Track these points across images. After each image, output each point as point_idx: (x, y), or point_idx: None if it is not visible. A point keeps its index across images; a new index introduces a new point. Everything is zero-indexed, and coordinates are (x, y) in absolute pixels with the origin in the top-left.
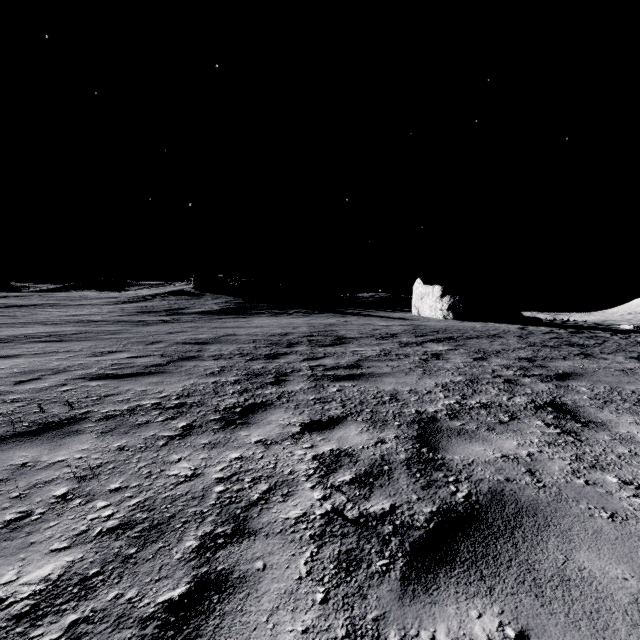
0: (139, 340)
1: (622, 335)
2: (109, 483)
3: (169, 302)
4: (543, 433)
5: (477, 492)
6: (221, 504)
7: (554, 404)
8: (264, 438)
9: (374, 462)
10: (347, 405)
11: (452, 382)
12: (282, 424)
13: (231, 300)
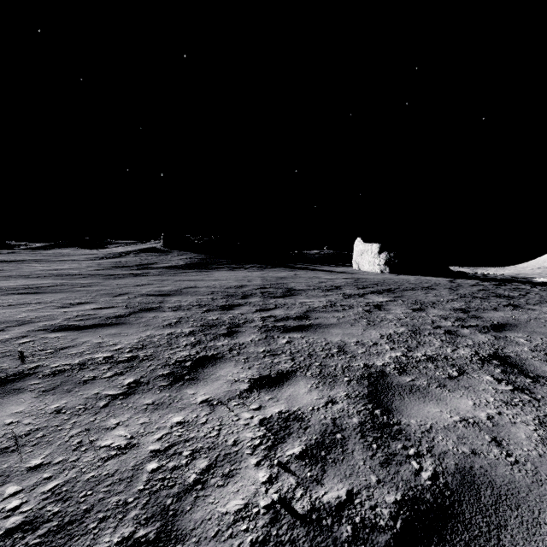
0: (108, 292)
1: (541, 287)
2: (31, 458)
3: (141, 258)
4: (496, 390)
5: (444, 471)
6: (150, 490)
7: (498, 356)
8: (210, 397)
9: (325, 428)
10: (296, 358)
11: (396, 333)
12: (230, 380)
13: (195, 256)
